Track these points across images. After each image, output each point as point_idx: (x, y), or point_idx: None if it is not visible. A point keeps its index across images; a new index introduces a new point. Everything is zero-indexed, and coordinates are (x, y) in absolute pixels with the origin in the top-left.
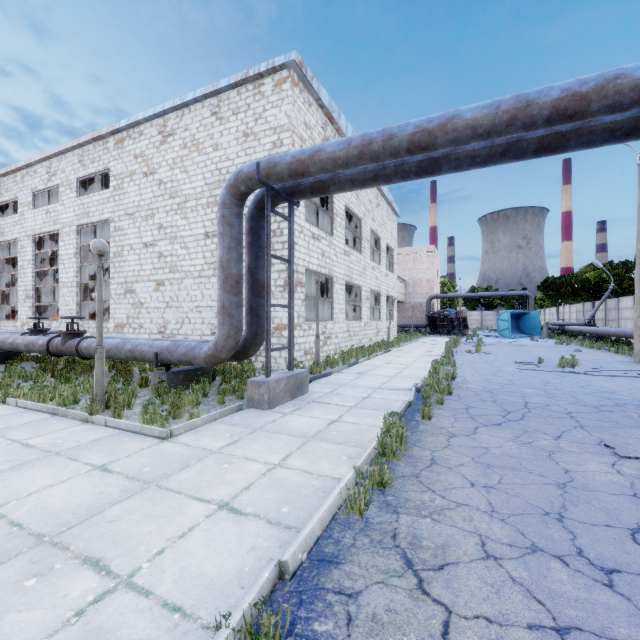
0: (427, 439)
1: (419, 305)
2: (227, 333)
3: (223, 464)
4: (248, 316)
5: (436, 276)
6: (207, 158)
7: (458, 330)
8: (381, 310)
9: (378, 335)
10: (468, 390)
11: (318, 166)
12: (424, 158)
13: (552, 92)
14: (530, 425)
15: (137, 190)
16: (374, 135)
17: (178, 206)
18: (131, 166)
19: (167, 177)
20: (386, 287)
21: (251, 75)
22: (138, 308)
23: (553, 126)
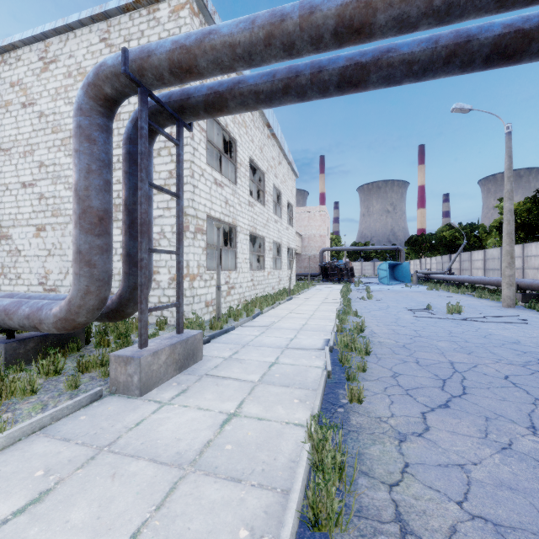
0: (370, 451)
1: (313, 257)
2: (85, 288)
3: None
4: (124, 265)
5: (327, 232)
6: None
7: (346, 278)
8: (283, 260)
9: (280, 283)
10: (382, 346)
11: (210, 56)
12: (348, 63)
13: None
14: (483, 404)
15: (14, 122)
16: (288, 8)
17: (61, 142)
18: (6, 95)
19: (49, 109)
20: (287, 239)
21: None
22: (15, 256)
23: (535, 1)
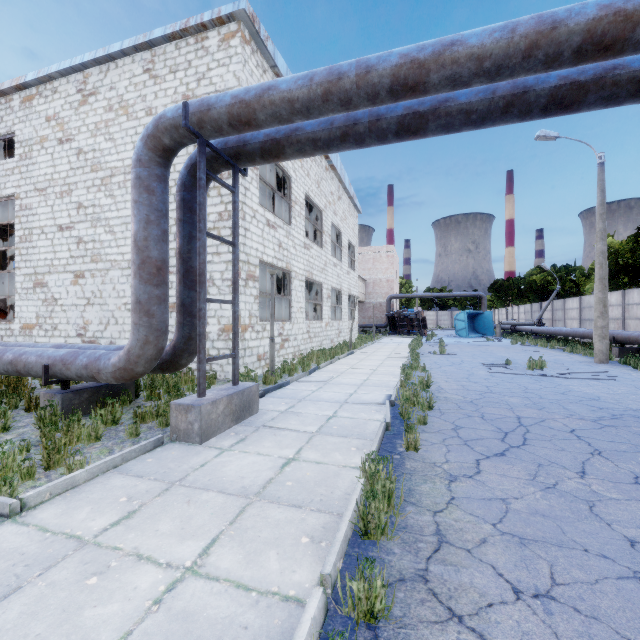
0: (421, 488)
1: (379, 305)
2: (144, 338)
3: (89, 577)
4: (179, 315)
5: (395, 276)
6: (138, 124)
7: (417, 330)
8: (343, 309)
9: (340, 336)
10: (448, 402)
11: (269, 111)
12: (406, 112)
13: (587, 9)
14: (540, 453)
15: (50, 160)
16: (345, 67)
17: (102, 181)
18: (42, 130)
19: (88, 145)
20: (348, 285)
21: (192, 25)
22: (51, 305)
23: (581, 63)
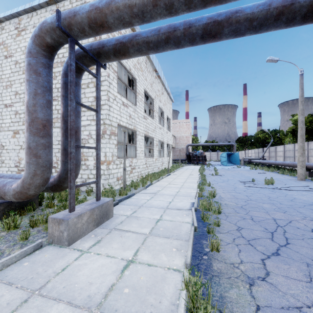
0: (230, 294)
1: (182, 149)
2: (33, 172)
3: None
4: (62, 156)
5: (190, 135)
6: None
7: (202, 162)
8: (164, 151)
9: (162, 165)
10: (228, 207)
11: (115, 14)
12: (209, 21)
13: None
14: (302, 252)
15: None
16: None
17: None
18: None
19: (21, 59)
20: (167, 139)
21: None
22: (0, 149)
23: None
